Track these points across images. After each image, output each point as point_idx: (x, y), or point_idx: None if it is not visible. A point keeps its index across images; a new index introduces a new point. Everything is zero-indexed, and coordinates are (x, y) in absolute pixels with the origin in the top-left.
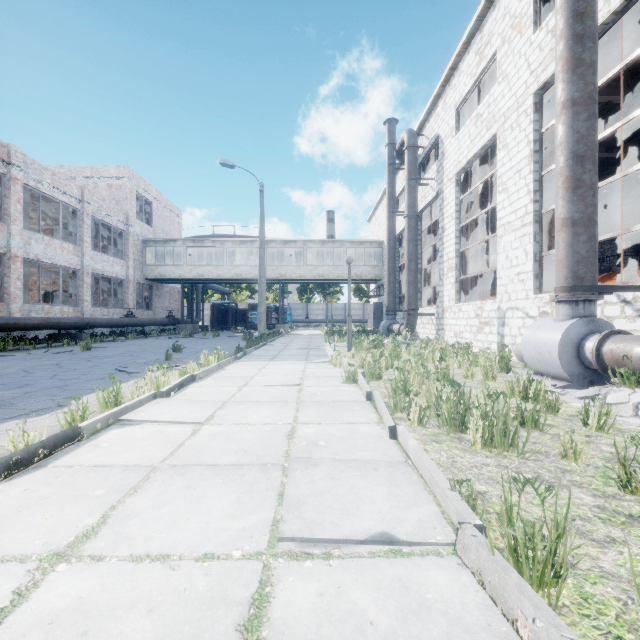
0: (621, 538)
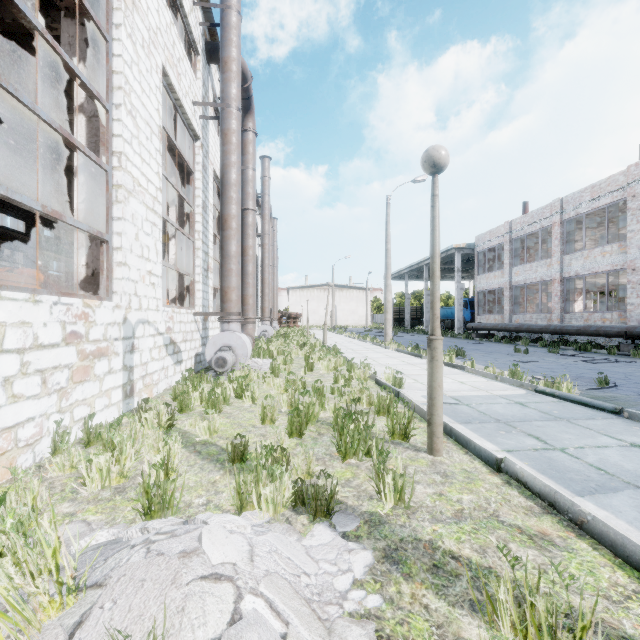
0: None
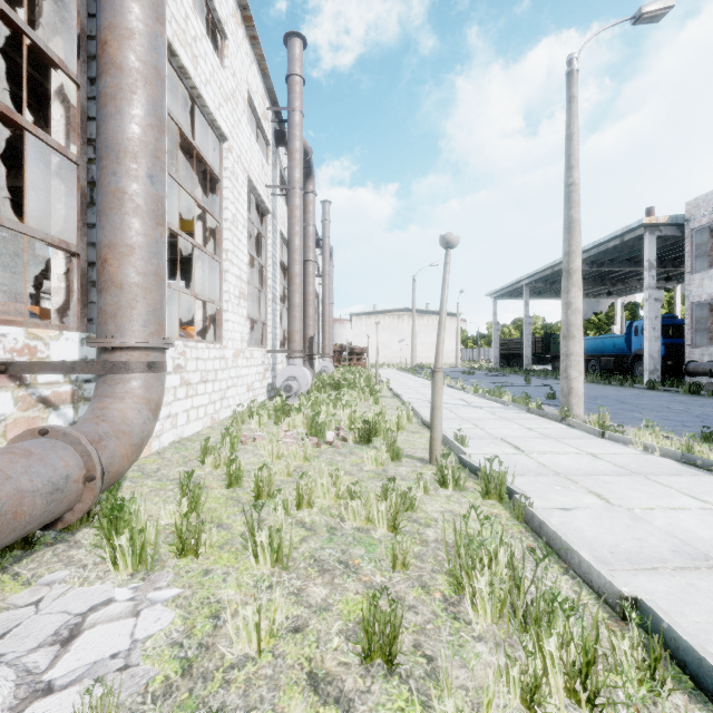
0: (436, 513)
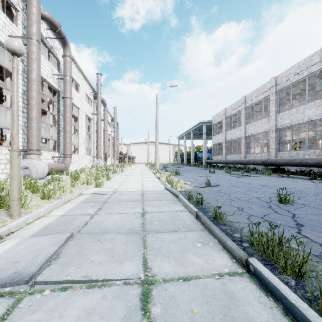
0: None
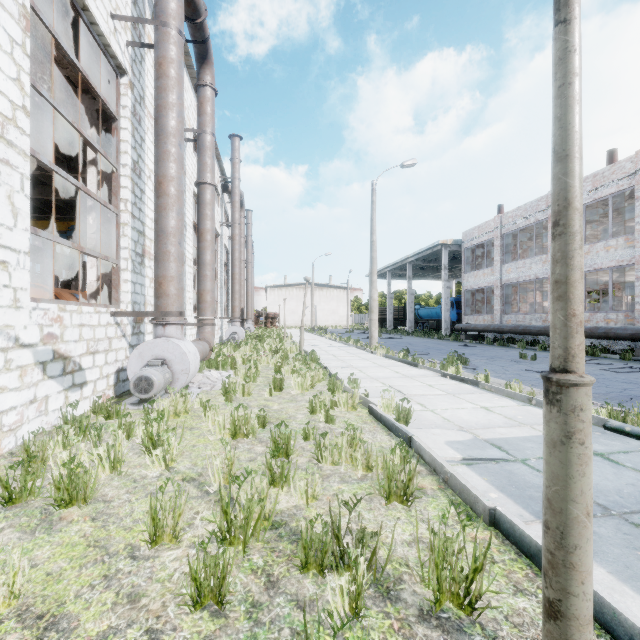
0: None
